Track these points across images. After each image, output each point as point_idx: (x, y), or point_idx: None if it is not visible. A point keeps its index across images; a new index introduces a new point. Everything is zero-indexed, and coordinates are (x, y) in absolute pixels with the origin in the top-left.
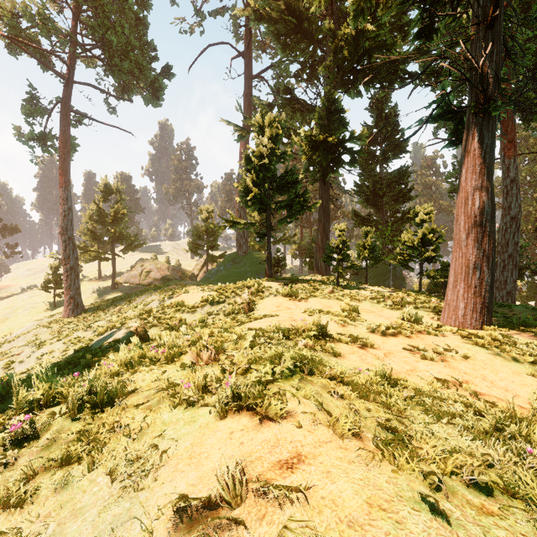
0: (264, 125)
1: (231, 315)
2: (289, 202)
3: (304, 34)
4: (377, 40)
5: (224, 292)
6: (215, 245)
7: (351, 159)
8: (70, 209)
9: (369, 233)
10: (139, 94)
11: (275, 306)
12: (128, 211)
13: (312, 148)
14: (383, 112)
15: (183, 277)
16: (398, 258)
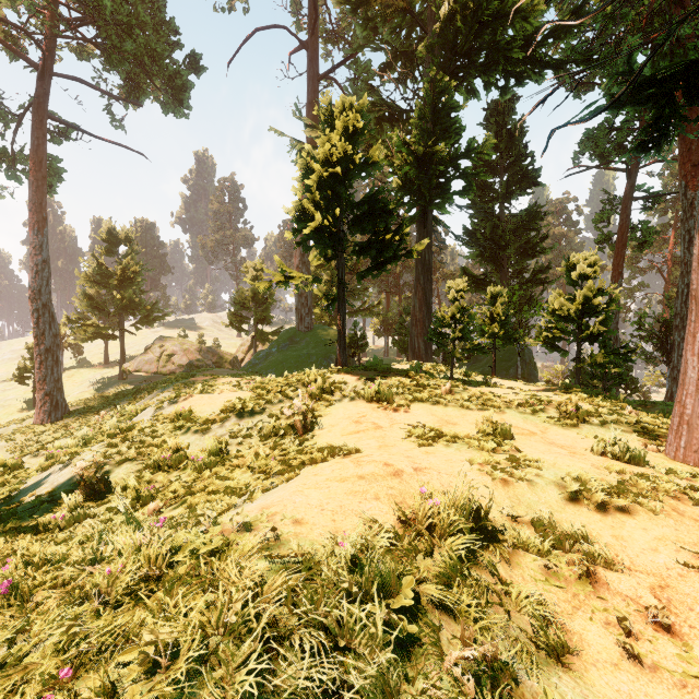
0: (334, 117)
1: (272, 437)
2: (376, 243)
3: (395, 3)
4: (508, 3)
5: (264, 393)
6: (266, 317)
7: (465, 185)
8: (46, 262)
9: (498, 296)
10: (157, 100)
11: (353, 422)
12: (143, 269)
13: (409, 164)
14: (504, 128)
15: (221, 362)
16: (542, 336)
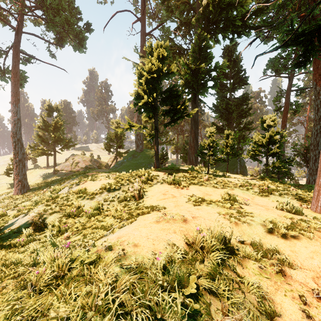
0: (153, 51)
1: (123, 201)
2: (172, 110)
3: None
4: None
5: (120, 180)
6: (121, 145)
7: (214, 84)
8: (19, 119)
9: (229, 135)
10: (71, 45)
11: (162, 194)
12: (64, 123)
13: (188, 73)
14: (231, 57)
15: (100, 166)
16: (250, 154)
